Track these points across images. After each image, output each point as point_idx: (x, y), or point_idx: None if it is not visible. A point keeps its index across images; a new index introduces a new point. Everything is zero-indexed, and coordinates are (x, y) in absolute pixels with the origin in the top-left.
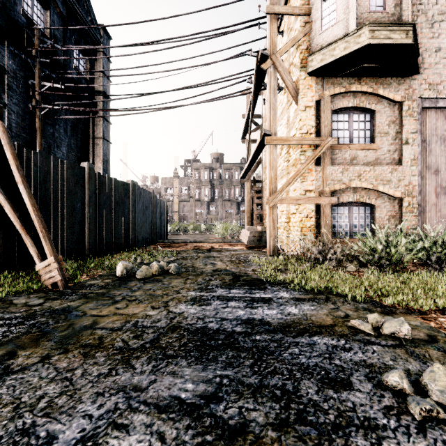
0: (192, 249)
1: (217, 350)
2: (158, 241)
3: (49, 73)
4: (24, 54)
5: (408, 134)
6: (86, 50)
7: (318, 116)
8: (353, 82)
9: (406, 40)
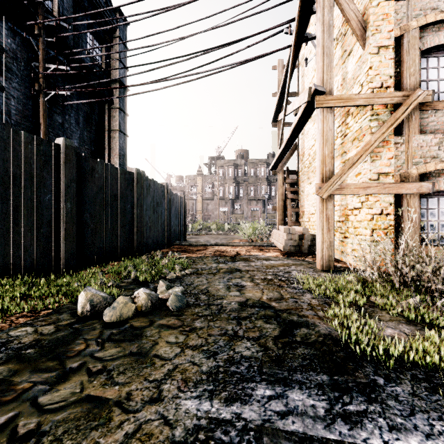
0: (212, 255)
1: None
2: (174, 243)
3: (55, 55)
4: (25, 31)
5: None
6: (100, 35)
7: (398, 61)
8: None
9: None
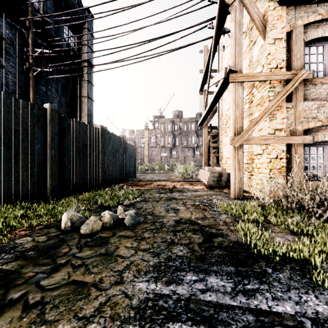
0: (156, 188)
1: None
2: (128, 179)
3: (40, 42)
4: (19, 25)
5: None
6: (74, 27)
7: (289, 49)
8: None
9: None
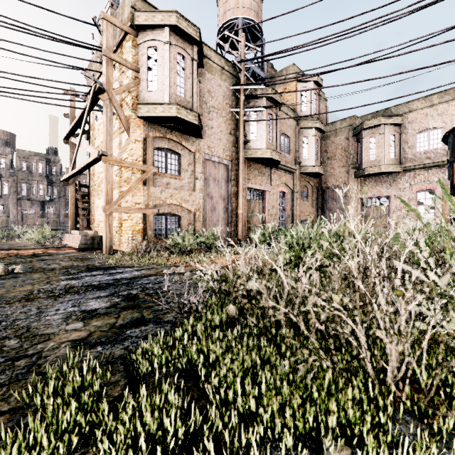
0: (9, 256)
1: (106, 287)
2: None
3: None
4: None
5: (198, 173)
6: None
7: (145, 149)
8: (168, 132)
9: (195, 121)
